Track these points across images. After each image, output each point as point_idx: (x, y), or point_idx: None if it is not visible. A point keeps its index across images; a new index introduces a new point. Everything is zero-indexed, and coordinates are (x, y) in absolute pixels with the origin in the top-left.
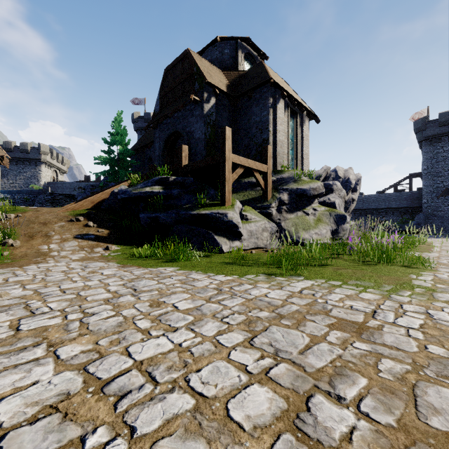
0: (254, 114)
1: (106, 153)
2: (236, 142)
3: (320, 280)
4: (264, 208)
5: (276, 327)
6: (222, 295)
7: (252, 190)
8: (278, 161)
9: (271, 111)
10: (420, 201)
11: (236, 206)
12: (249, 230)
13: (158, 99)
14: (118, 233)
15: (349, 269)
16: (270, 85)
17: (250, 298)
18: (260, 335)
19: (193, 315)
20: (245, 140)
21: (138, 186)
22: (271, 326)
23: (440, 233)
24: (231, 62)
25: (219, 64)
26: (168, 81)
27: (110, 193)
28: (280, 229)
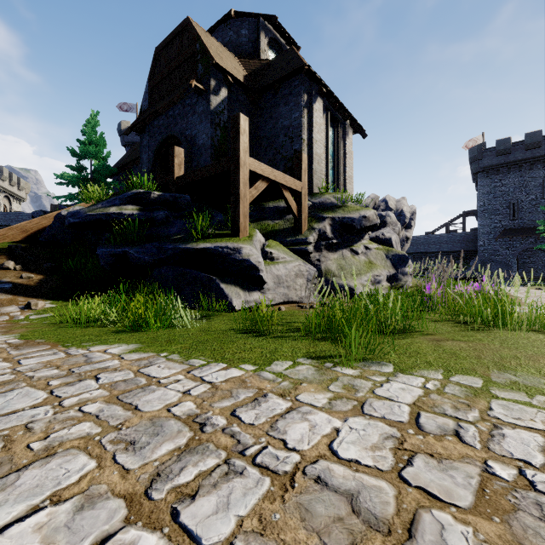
0: (282, 116)
1: (75, 169)
2: (257, 155)
3: (431, 372)
4: (296, 244)
5: None
6: (200, 458)
7: (279, 219)
8: (314, 181)
9: (305, 113)
10: (475, 244)
11: (255, 238)
12: (275, 275)
13: (146, 91)
14: (59, 280)
15: (456, 340)
16: (304, 74)
17: (285, 471)
18: None
19: None
20: (269, 153)
21: (98, 204)
22: None
23: (539, 279)
24: (251, 47)
25: (233, 50)
26: (160, 66)
27: (54, 217)
28: (320, 275)
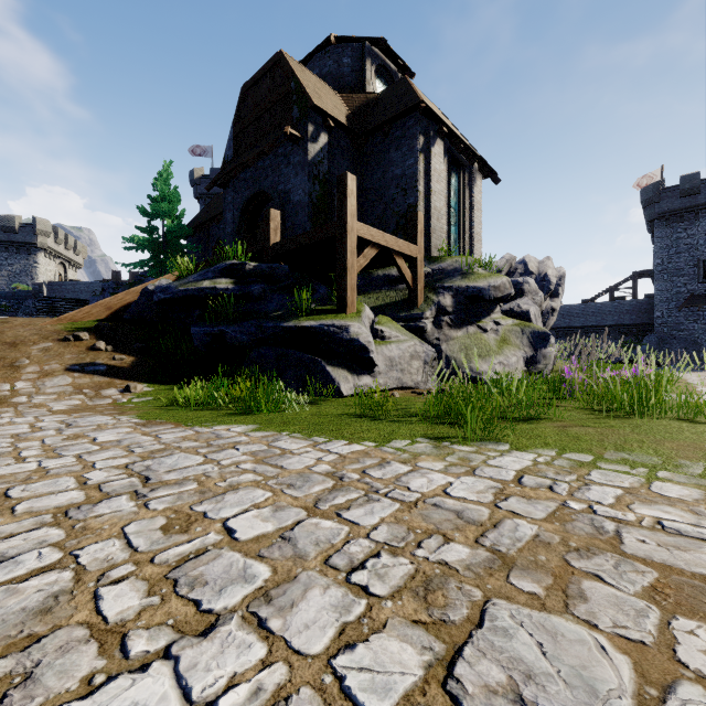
0: (392, 164)
1: (145, 231)
2: (363, 210)
3: (546, 450)
4: (411, 320)
5: (507, 605)
6: (345, 493)
7: (390, 289)
8: (433, 242)
9: (421, 159)
10: (650, 315)
11: (364, 314)
12: (388, 356)
13: (230, 138)
14: (151, 362)
15: (586, 426)
16: (420, 113)
17: (410, 500)
18: (471, 647)
19: (270, 560)
20: (377, 208)
21: (190, 278)
22: (492, 602)
23: None
24: (354, 78)
25: (333, 82)
26: (247, 108)
27: (140, 293)
28: (439, 356)
